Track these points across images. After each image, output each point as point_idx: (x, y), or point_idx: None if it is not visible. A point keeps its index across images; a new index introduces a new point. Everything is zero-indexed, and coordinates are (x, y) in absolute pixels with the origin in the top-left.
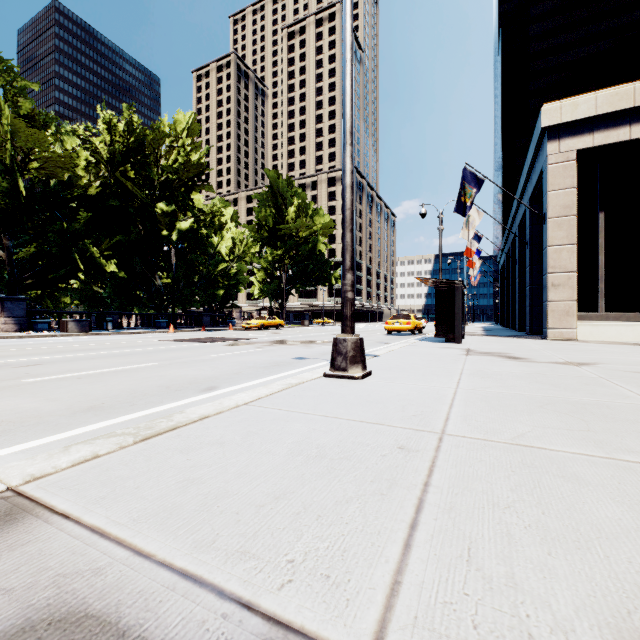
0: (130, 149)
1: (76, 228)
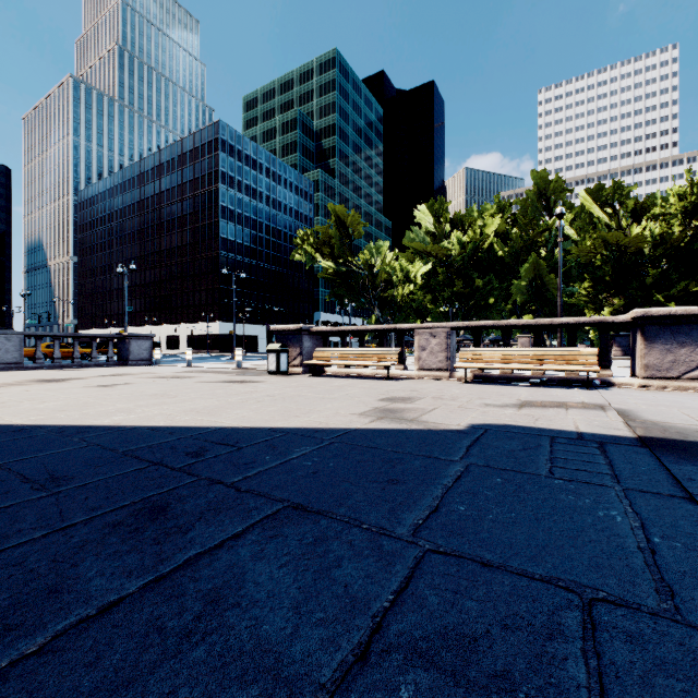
0: (695, 203)
1: (650, 282)
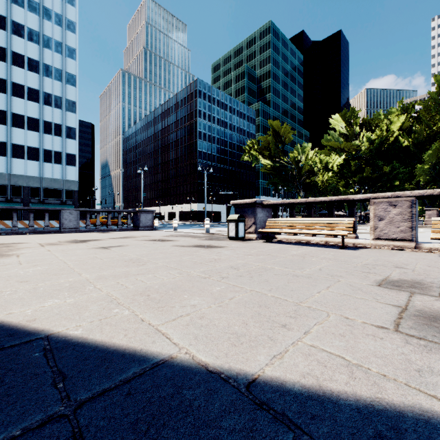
0: None
1: None
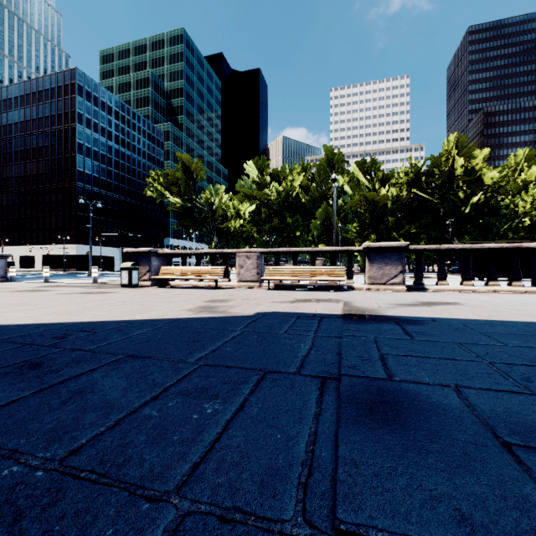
0: (413, 178)
1: (390, 226)
